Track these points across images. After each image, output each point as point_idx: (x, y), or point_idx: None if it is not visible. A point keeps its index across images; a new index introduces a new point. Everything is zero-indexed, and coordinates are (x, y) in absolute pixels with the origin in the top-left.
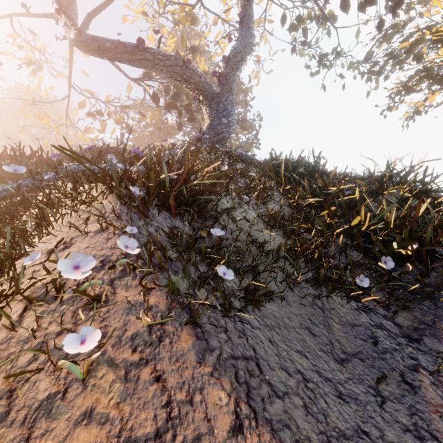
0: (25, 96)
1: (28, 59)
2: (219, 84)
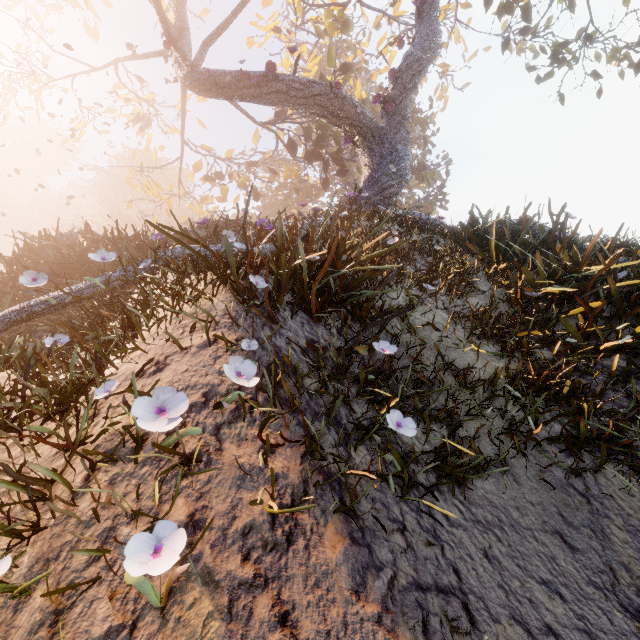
0: (135, 163)
1: (135, 115)
2: (384, 113)
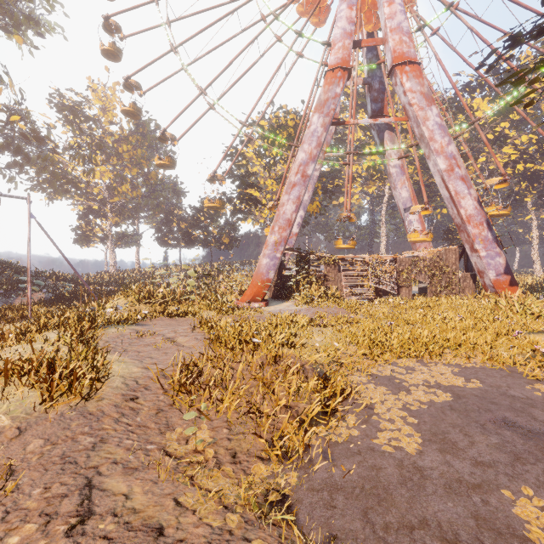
0: None
1: None
2: None
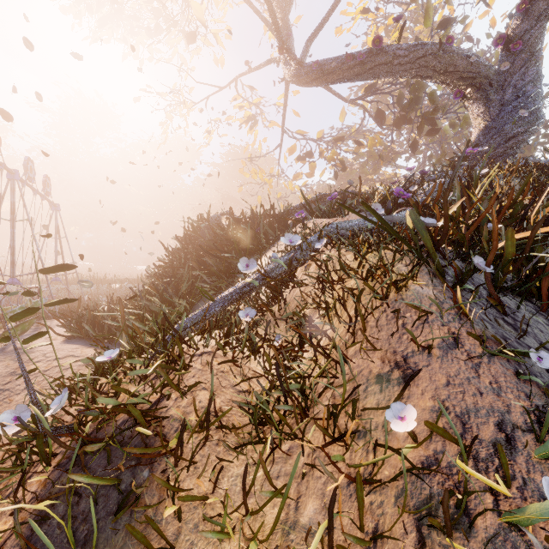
0: (238, 156)
1: (245, 118)
2: (506, 55)
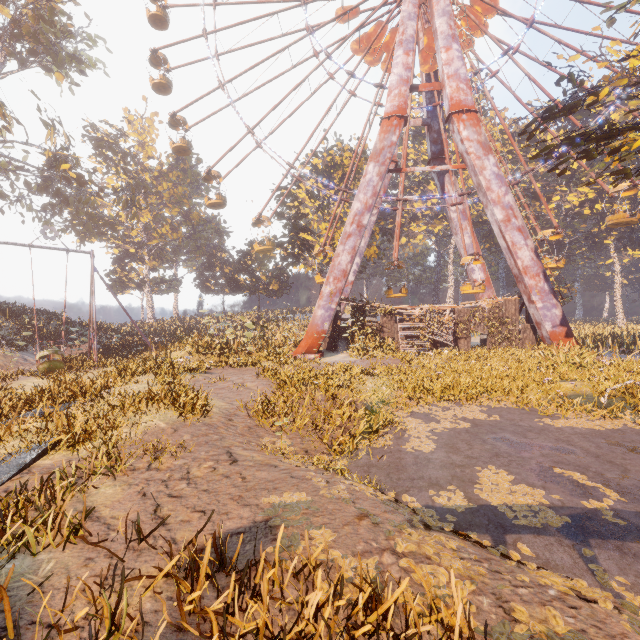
0: None
1: None
2: None
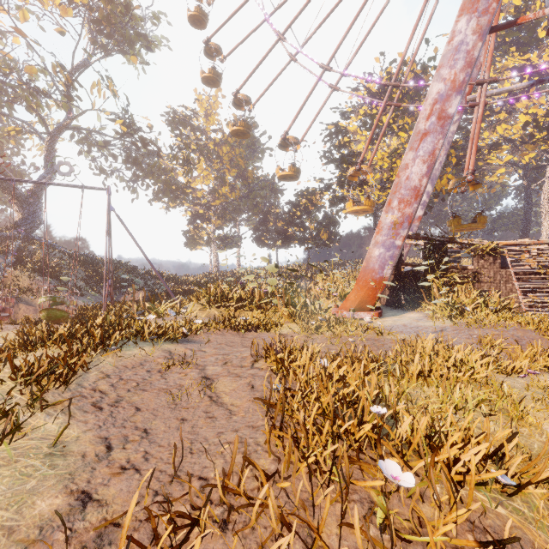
0: None
1: None
2: (31, 195)
